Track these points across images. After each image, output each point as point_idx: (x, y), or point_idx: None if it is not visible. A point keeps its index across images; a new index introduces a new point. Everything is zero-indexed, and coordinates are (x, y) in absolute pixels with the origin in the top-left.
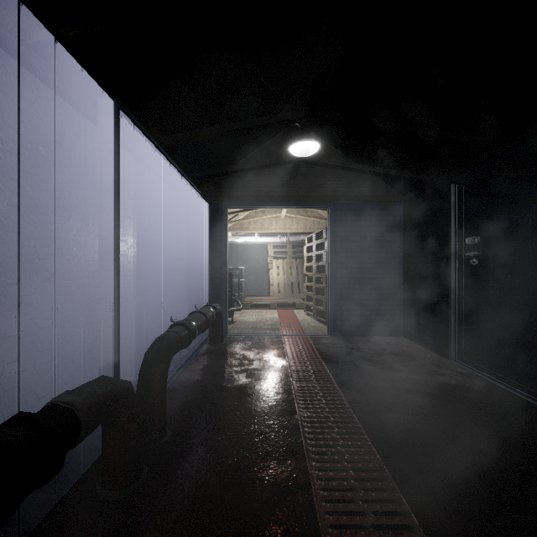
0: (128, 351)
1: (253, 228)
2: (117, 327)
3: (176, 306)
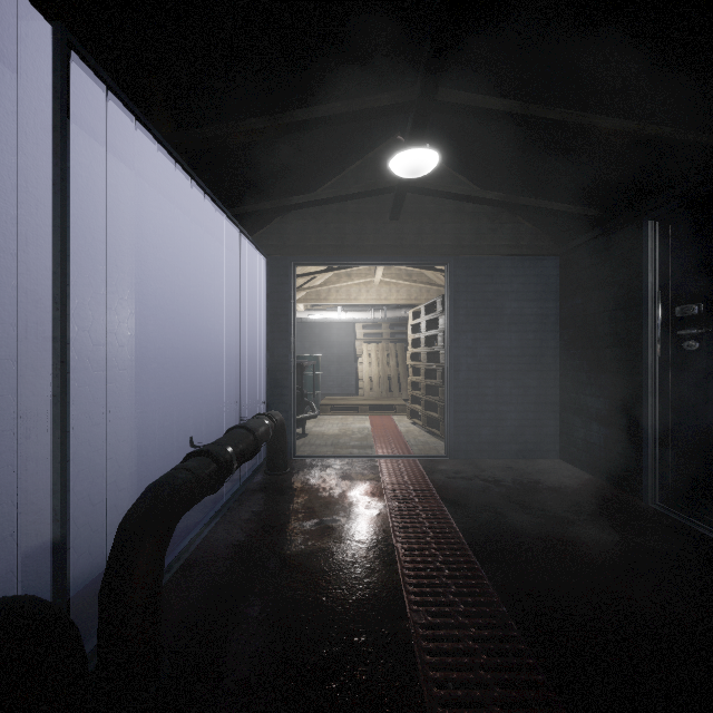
0: (120, 495)
1: (335, 299)
2: (60, 471)
3: (214, 415)
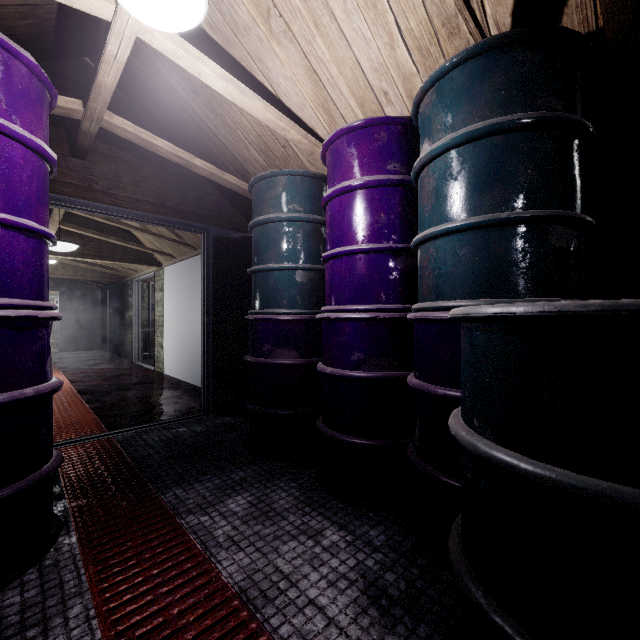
0: None
1: None
2: None
3: None
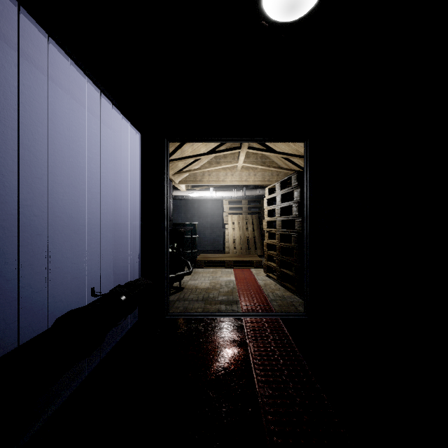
0: None
1: (208, 181)
2: None
3: (83, 281)
